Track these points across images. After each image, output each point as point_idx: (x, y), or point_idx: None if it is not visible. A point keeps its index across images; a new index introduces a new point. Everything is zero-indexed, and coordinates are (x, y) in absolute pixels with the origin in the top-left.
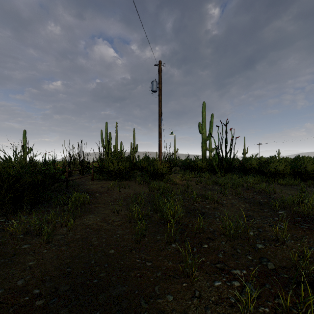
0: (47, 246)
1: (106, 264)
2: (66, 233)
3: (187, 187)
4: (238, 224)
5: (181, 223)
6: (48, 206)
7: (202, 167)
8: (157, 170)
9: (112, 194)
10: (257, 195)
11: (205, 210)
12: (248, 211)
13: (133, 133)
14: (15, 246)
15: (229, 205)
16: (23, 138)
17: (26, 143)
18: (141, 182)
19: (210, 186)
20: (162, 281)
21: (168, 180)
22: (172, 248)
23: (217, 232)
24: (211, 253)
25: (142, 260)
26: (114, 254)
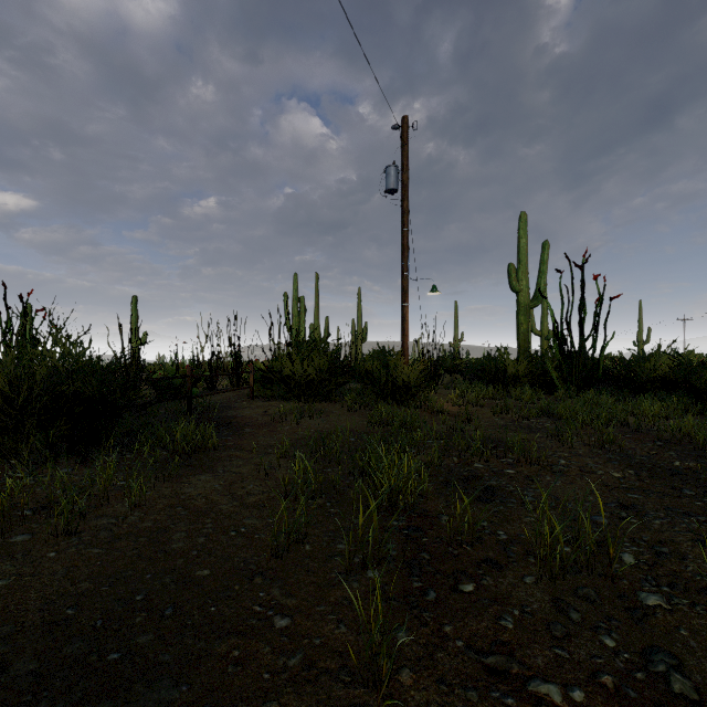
0: (64, 542)
1: (171, 607)
2: (125, 515)
3: (465, 421)
4: (582, 528)
5: (421, 511)
6: (131, 451)
7: (516, 373)
8: (398, 377)
9: (278, 429)
10: (667, 447)
11: (500, 480)
12: (632, 492)
13: (358, 298)
14: (0, 536)
15: (575, 472)
16: (133, 312)
17: (137, 322)
18: (355, 406)
19: (530, 421)
20: (292, 689)
21: (421, 402)
22: (364, 583)
23: (518, 547)
24: (480, 611)
25: (268, 609)
26: (204, 581)
